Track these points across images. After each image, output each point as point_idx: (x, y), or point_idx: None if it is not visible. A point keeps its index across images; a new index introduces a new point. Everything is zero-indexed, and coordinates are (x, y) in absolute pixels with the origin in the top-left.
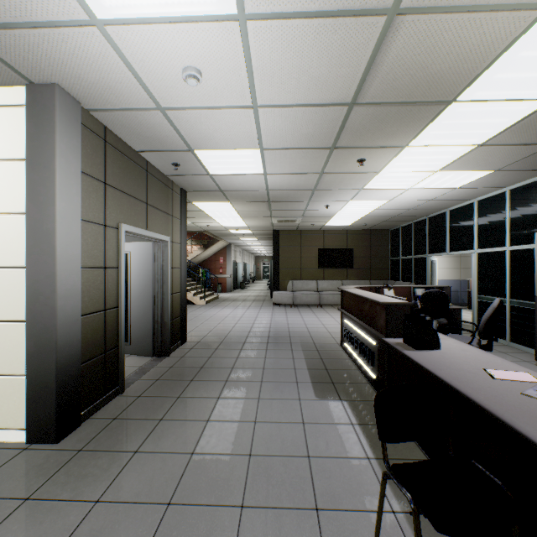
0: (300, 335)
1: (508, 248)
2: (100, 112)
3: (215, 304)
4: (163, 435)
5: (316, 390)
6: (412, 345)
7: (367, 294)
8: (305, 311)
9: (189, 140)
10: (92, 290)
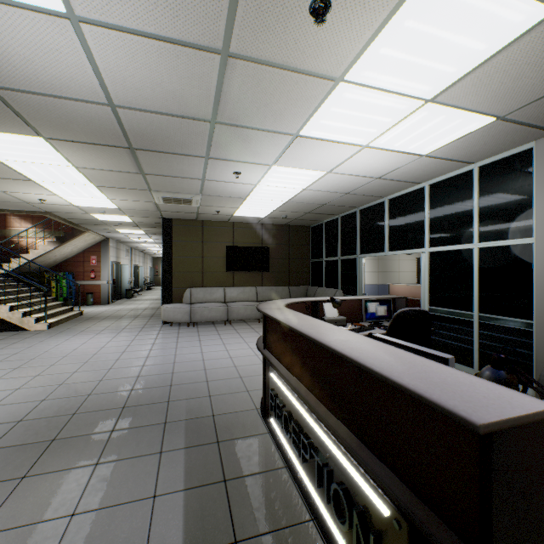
0: (190, 392)
1: (478, 245)
2: None
3: (66, 327)
4: None
5: None
6: None
7: (340, 339)
8: (208, 333)
9: None
10: None
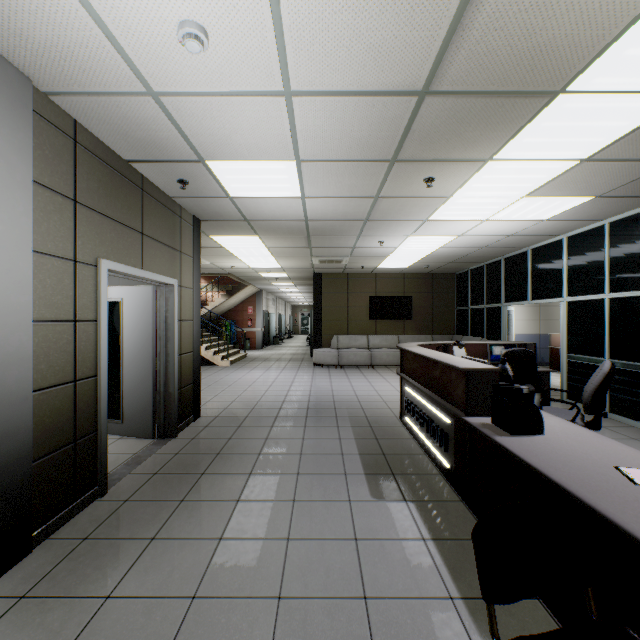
0: (348, 405)
1: (608, 296)
2: (64, 97)
3: (241, 364)
4: (152, 566)
5: (372, 486)
6: (505, 428)
7: (438, 356)
8: (354, 374)
9: (197, 145)
10: (53, 354)
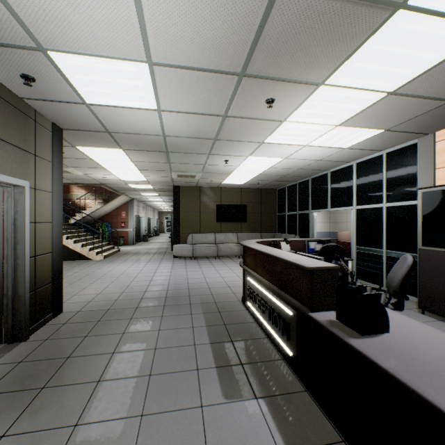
0: (200, 292)
1: (385, 205)
2: None
3: (113, 258)
4: None
5: (223, 382)
6: (354, 327)
7: (278, 253)
8: (205, 263)
9: (29, 23)
10: None
